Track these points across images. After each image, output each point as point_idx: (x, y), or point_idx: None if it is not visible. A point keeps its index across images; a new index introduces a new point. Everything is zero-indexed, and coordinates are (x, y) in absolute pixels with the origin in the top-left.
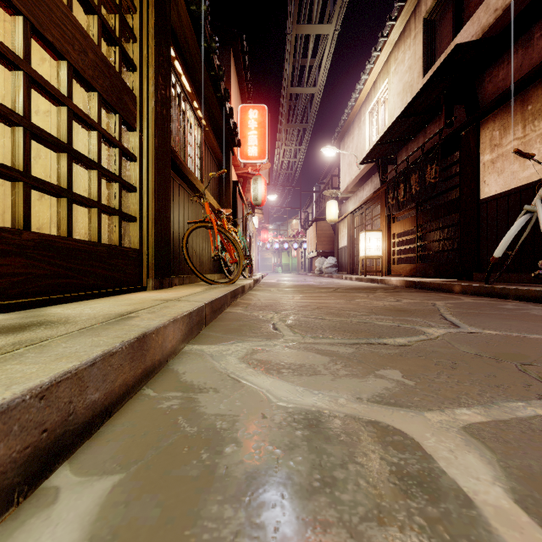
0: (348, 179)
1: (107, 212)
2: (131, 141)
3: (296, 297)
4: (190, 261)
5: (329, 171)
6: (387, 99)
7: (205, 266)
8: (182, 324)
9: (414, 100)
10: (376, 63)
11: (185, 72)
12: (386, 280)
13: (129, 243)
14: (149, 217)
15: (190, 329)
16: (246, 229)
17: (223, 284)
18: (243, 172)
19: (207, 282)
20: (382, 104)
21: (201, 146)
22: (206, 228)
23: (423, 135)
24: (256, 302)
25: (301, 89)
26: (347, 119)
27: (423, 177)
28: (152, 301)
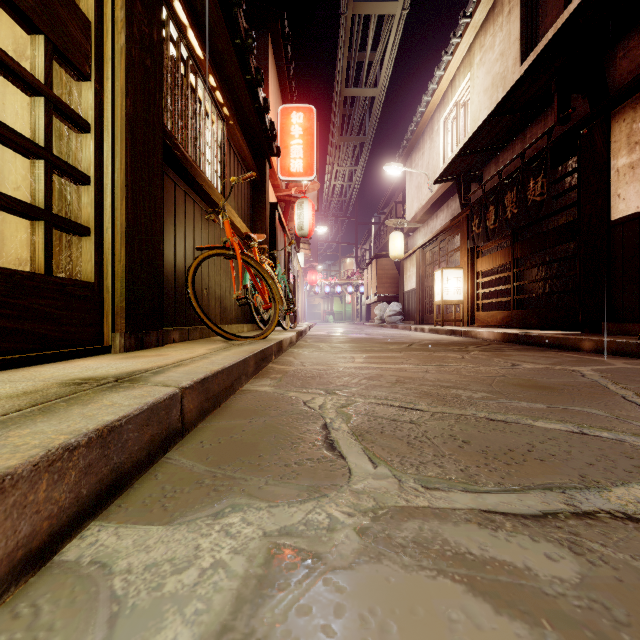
0: (416, 206)
1: (13, 210)
2: (81, 96)
3: (358, 359)
4: (197, 305)
5: (391, 198)
6: (469, 100)
7: (230, 313)
8: (53, 481)
9: (514, 89)
10: (455, 53)
11: (192, 23)
12: (473, 332)
13: (78, 272)
14: (116, 229)
15: (106, 472)
16: (288, 268)
17: (248, 340)
18: (285, 194)
19: (223, 337)
20: (462, 107)
21: (222, 145)
22: (225, 257)
23: (520, 141)
24: (297, 369)
25: (358, 90)
26: (416, 130)
27: (524, 195)
28: (58, 388)
